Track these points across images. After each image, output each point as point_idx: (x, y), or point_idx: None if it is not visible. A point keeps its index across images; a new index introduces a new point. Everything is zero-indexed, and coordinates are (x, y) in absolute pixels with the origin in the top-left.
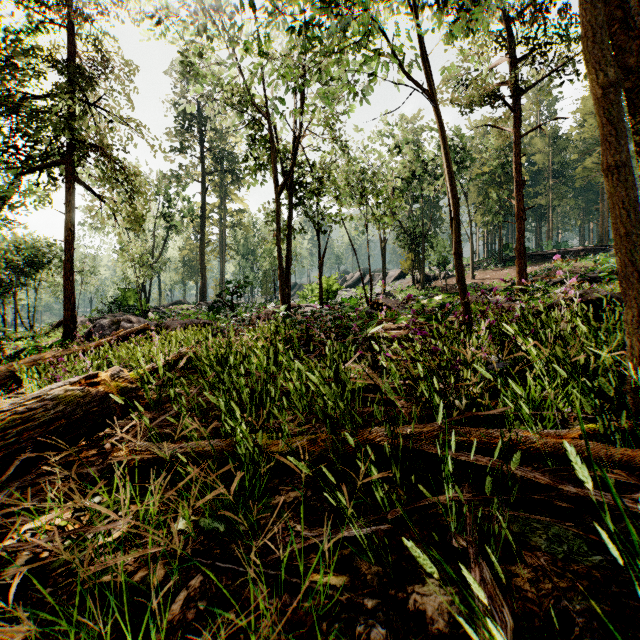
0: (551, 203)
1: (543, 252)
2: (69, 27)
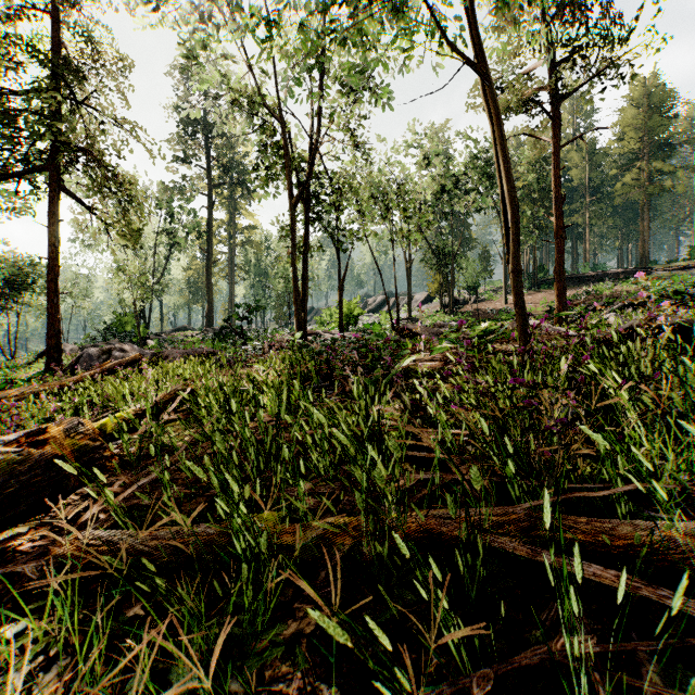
0: (588, 222)
1: (580, 274)
2: (53, 14)
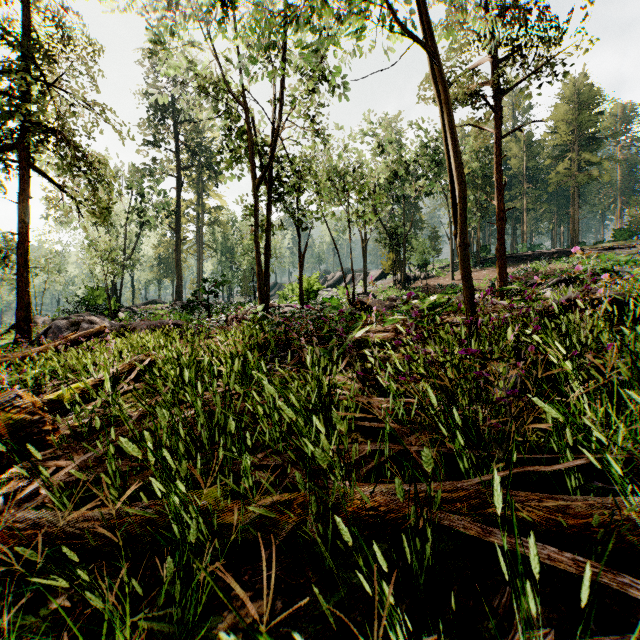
0: (526, 206)
1: (519, 254)
2: None
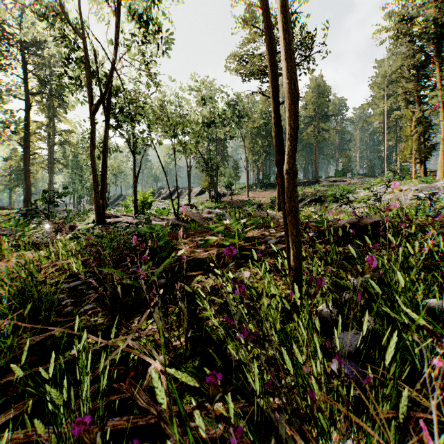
0: None
1: None
2: None
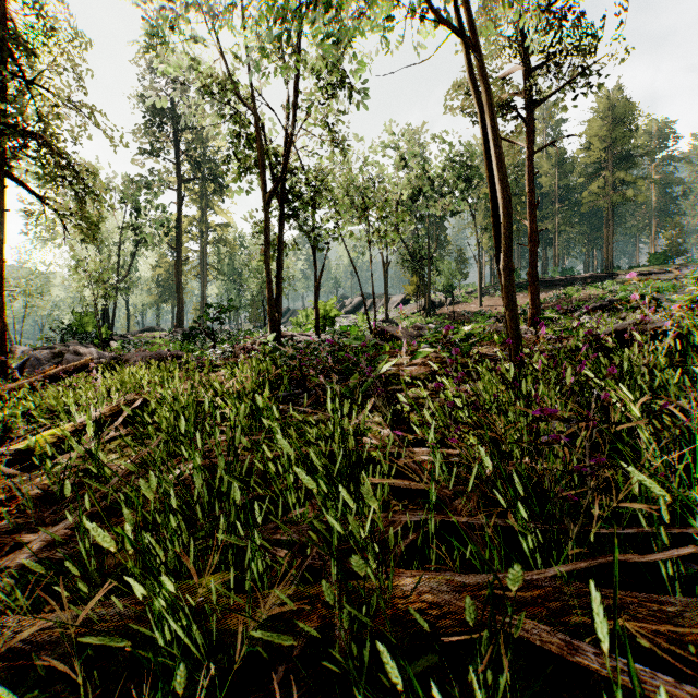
0: (557, 228)
1: (551, 278)
2: None
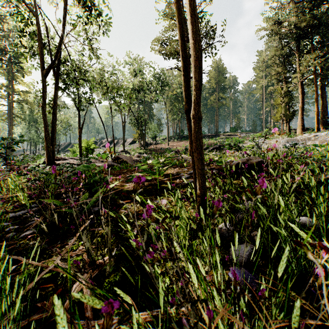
0: None
1: None
2: None
